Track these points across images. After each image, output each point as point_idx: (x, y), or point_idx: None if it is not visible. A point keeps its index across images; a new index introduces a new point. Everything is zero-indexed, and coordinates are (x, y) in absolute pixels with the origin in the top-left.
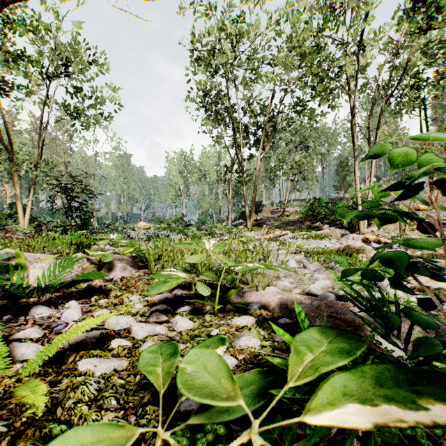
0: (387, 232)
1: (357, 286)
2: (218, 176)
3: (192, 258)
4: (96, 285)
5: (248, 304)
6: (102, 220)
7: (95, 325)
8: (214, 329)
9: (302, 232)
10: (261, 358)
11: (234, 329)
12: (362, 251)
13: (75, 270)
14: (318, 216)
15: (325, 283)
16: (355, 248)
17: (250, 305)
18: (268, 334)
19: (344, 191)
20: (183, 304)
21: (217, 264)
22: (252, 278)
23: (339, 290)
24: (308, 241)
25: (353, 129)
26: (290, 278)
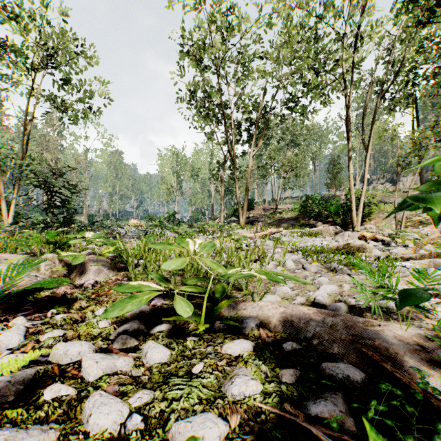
0: (380, 229)
1: (379, 296)
2: (210, 174)
3: (171, 264)
4: (58, 294)
5: (243, 321)
6: (93, 217)
7: (9, 373)
8: (197, 363)
9: (296, 229)
10: (265, 419)
11: (225, 363)
12: (363, 249)
13: (43, 274)
14: (311, 213)
15: (332, 289)
16: (355, 246)
17: (245, 322)
18: (271, 370)
19: (335, 189)
20: (161, 320)
21: (207, 265)
22: (247, 283)
23: (363, 306)
24: (302, 239)
25: (347, 125)
26: (289, 282)
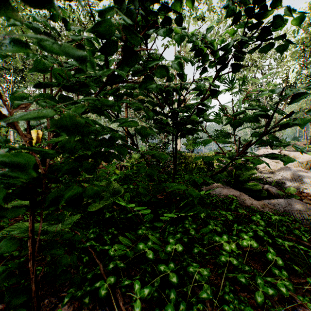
0: None
1: None
2: None
3: None
4: None
5: None
6: None
7: None
8: None
9: None
10: None
11: None
12: None
13: None
14: None
15: None
16: None
17: None
18: None
19: None
20: None
21: None
22: None
23: None
24: None
25: None
26: None
